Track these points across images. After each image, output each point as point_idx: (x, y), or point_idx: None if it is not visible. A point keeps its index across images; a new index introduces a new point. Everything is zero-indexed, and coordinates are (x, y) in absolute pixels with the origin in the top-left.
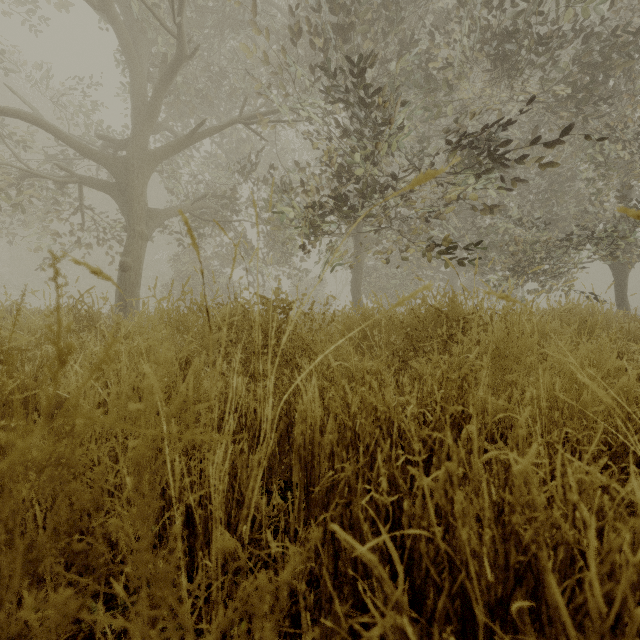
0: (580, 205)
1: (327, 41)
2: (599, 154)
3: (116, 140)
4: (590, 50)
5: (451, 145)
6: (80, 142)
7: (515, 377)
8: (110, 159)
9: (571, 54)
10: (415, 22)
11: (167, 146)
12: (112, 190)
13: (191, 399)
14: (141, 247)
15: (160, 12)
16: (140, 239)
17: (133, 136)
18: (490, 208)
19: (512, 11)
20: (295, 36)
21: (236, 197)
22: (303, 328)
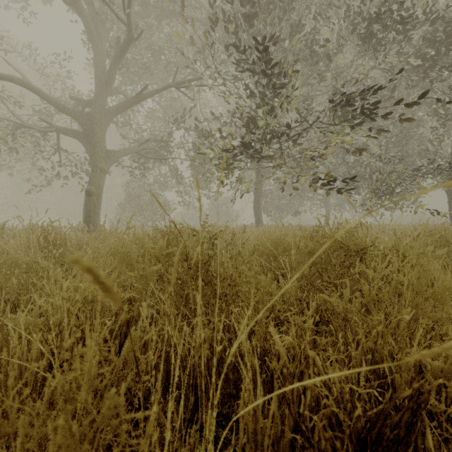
0: (423, 145)
1: (238, 26)
2: (441, 108)
3: (83, 100)
4: (436, 30)
5: (333, 102)
6: (57, 102)
7: (435, 324)
8: (79, 114)
9: (422, 33)
10: (302, 11)
11: (120, 104)
12: (80, 137)
13: (122, 406)
14: (101, 178)
15: (115, 7)
16: (100, 172)
17: (95, 97)
18: (361, 149)
19: (378, 1)
20: (214, 22)
21: (170, 141)
22: (230, 266)
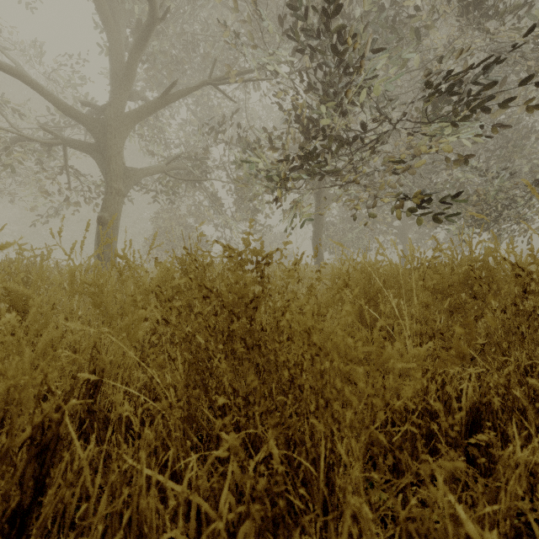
0: (535, 160)
1: None
2: None
3: (97, 105)
4: None
5: (430, 87)
6: (61, 105)
7: None
8: (89, 121)
9: None
10: None
11: (142, 108)
12: (92, 150)
13: None
14: (118, 203)
15: None
16: (117, 195)
17: (111, 99)
18: (465, 156)
19: None
20: None
21: (207, 158)
22: (308, 309)
